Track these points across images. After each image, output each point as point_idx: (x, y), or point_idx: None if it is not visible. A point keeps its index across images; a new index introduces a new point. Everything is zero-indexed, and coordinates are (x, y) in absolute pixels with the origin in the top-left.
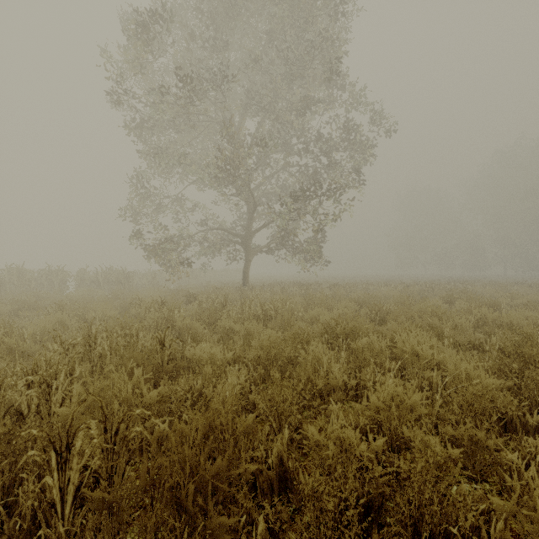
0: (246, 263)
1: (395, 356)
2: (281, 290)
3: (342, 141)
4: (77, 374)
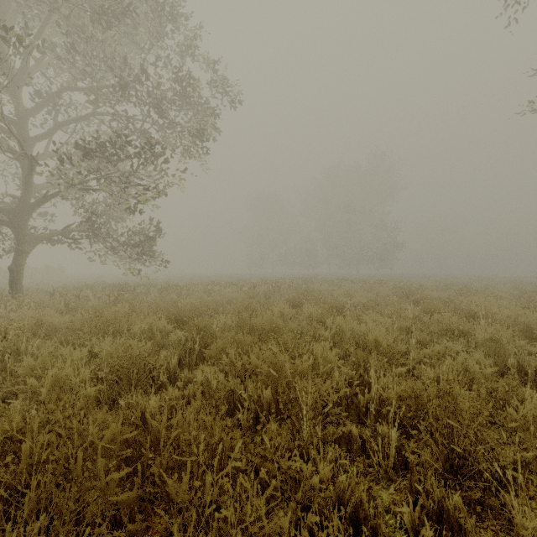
0: (16, 255)
1: None
2: (61, 301)
3: (175, 94)
4: None
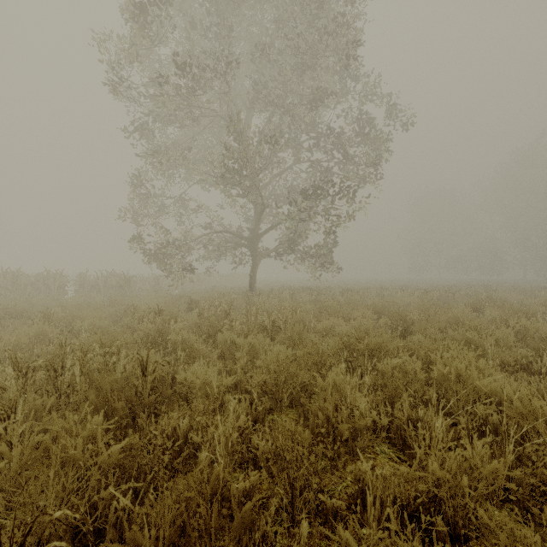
0: (253, 267)
1: (429, 379)
2: (290, 297)
3: (355, 136)
4: (17, 416)
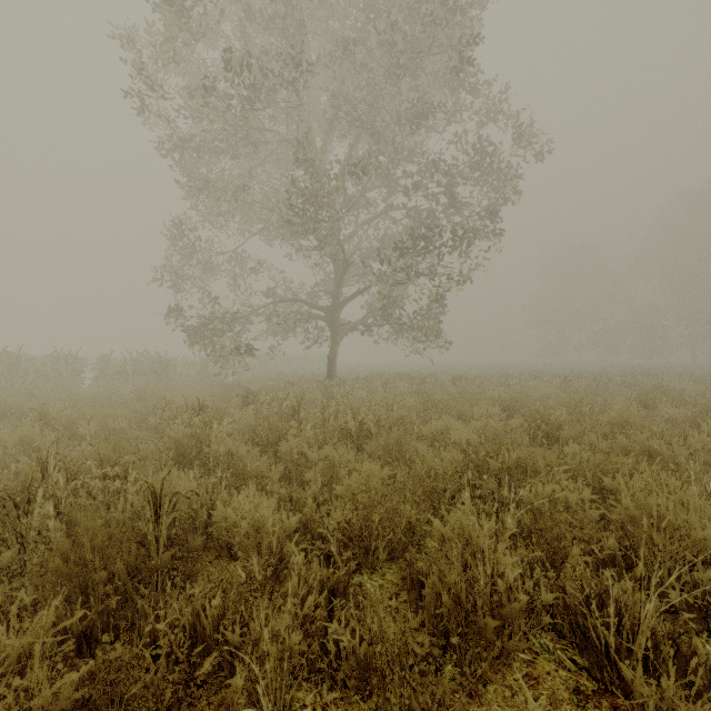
0: (332, 346)
1: (601, 516)
2: (383, 387)
3: (472, 167)
4: None
